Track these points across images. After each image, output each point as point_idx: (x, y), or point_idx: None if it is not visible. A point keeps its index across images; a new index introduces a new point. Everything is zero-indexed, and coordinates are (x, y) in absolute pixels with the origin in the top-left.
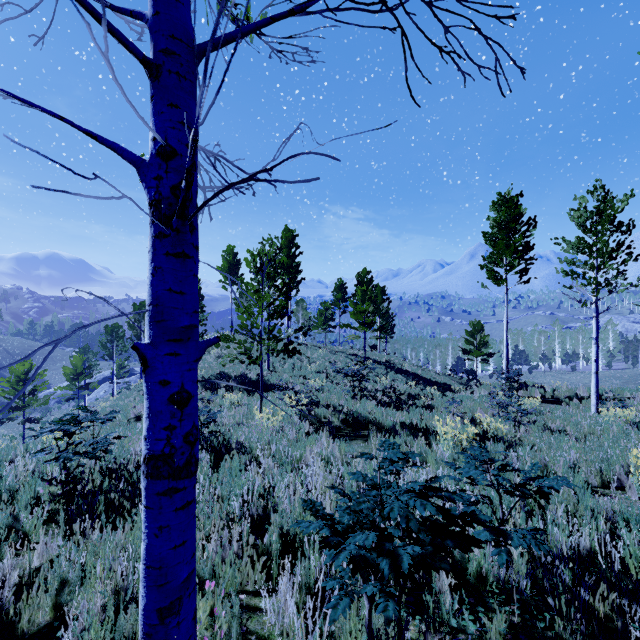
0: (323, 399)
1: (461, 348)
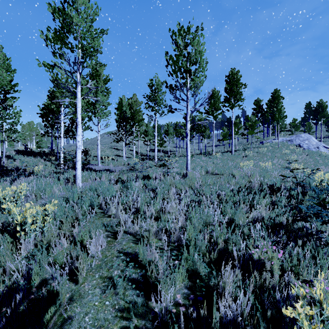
0: None
1: None
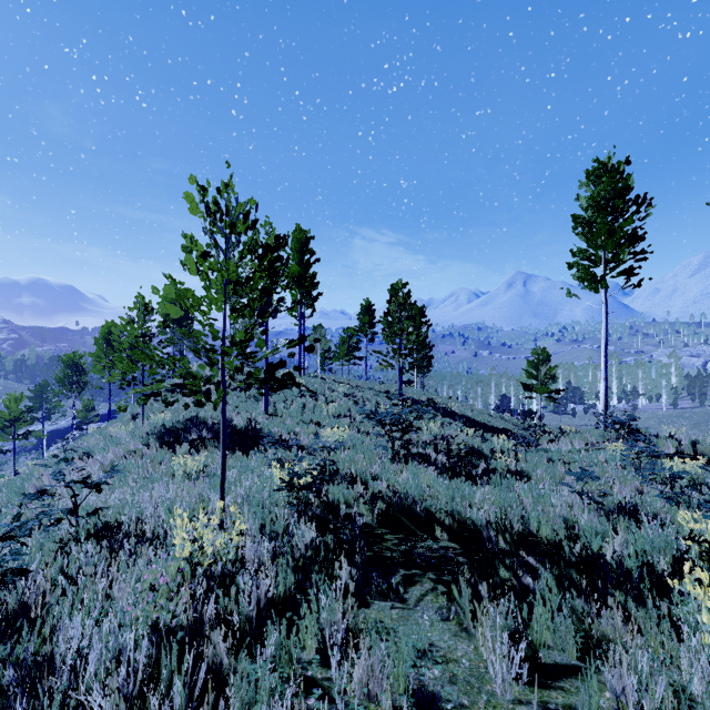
0: (344, 463)
1: (521, 383)
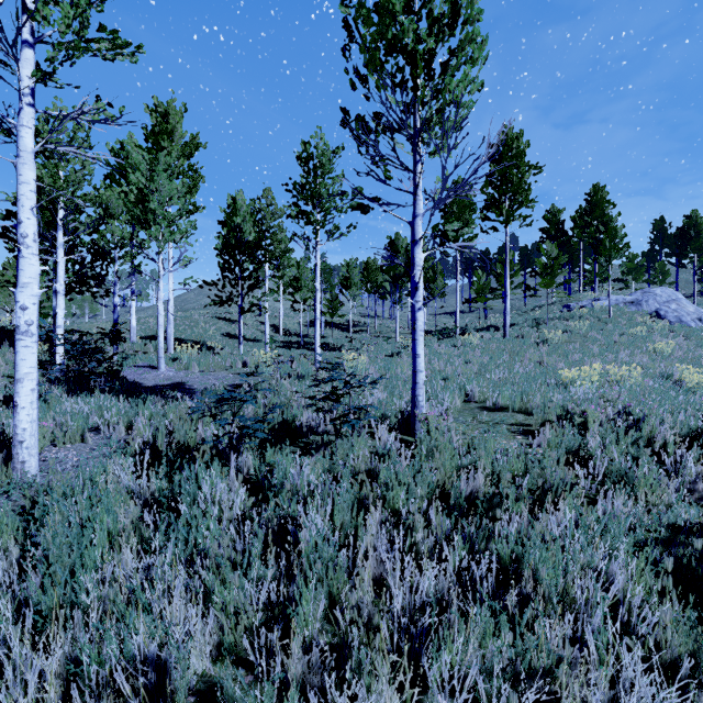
0: None
1: None
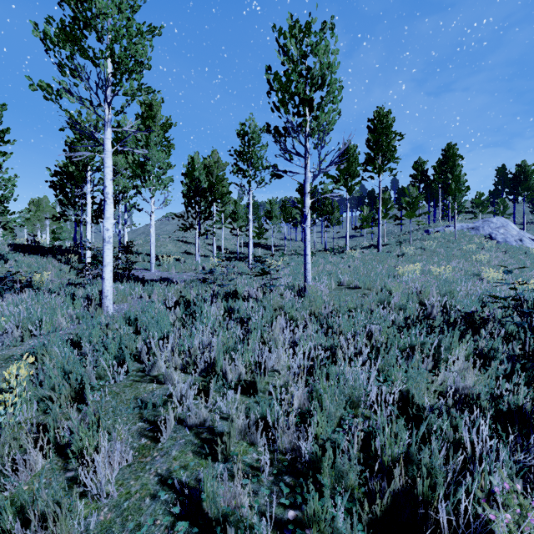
0: None
1: None
